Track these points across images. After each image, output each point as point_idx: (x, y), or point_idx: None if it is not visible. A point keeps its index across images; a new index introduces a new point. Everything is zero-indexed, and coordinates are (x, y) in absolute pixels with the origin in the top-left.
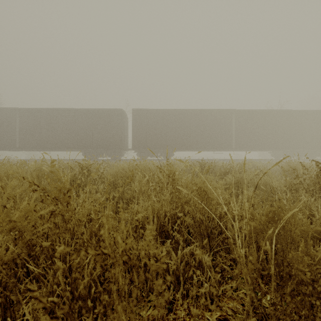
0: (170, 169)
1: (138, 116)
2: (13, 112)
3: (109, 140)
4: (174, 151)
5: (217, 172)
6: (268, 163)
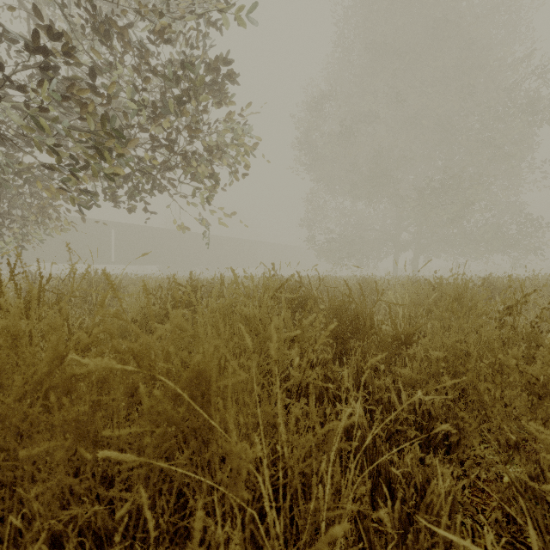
0: None
1: None
2: None
3: None
4: None
5: None
6: None
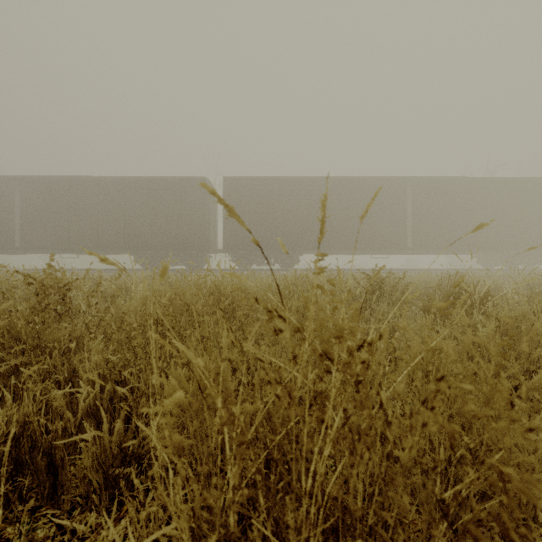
0: (337, 325)
1: (234, 190)
2: (9, 184)
3: (181, 234)
4: (363, 219)
5: (425, 303)
6: (491, 277)
